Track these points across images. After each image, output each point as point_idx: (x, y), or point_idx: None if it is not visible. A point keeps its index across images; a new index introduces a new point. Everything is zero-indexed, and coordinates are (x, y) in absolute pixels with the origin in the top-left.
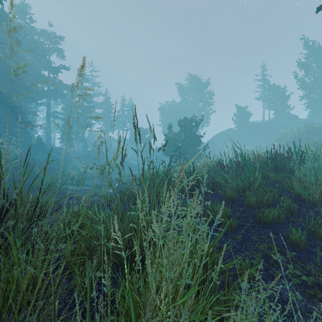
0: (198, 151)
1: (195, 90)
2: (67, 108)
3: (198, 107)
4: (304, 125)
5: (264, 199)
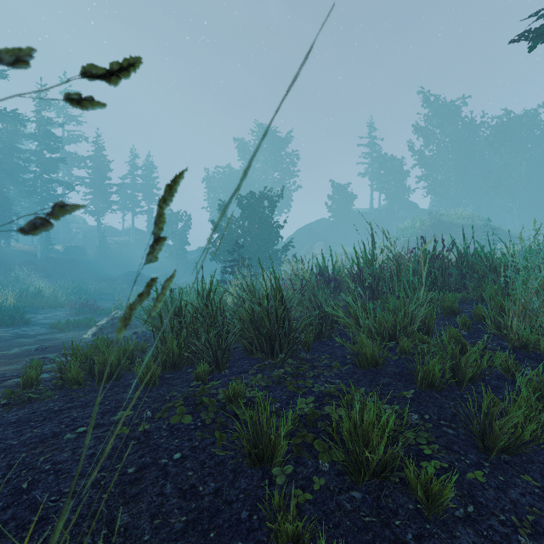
0: (274, 253)
1: (267, 151)
2: (2, 159)
3: (272, 180)
4: (429, 216)
5: (466, 365)
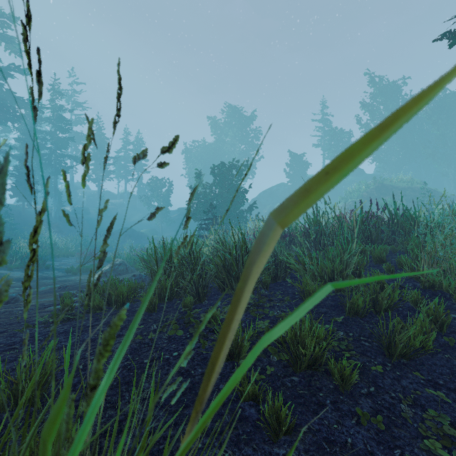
0: (241, 213)
1: (235, 127)
2: (25, 139)
3: (239, 151)
4: (373, 181)
5: (383, 298)
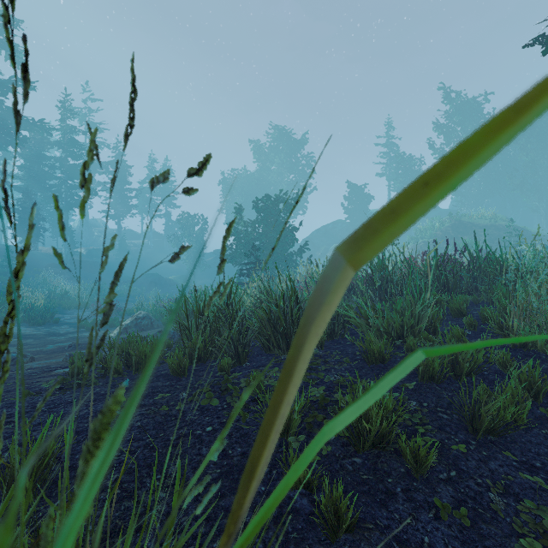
0: (289, 256)
1: (282, 153)
2: (30, 167)
3: (287, 182)
4: (449, 217)
5: (464, 360)
